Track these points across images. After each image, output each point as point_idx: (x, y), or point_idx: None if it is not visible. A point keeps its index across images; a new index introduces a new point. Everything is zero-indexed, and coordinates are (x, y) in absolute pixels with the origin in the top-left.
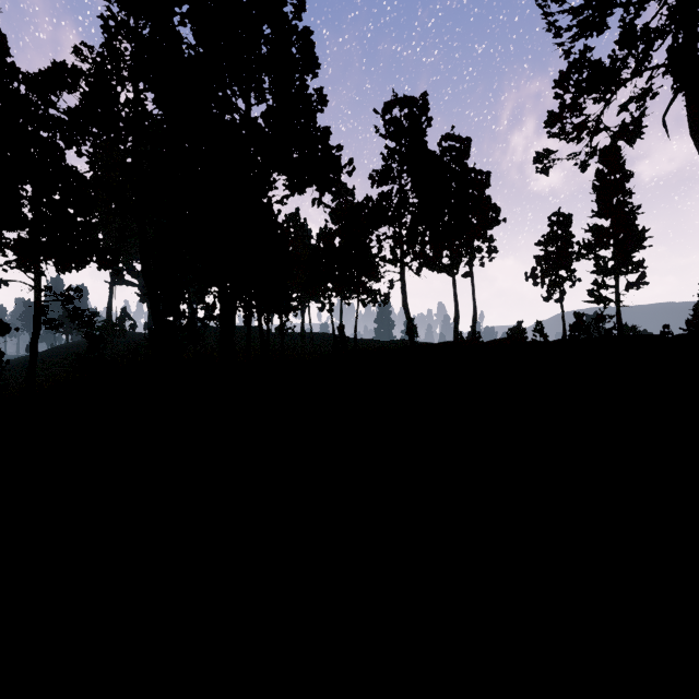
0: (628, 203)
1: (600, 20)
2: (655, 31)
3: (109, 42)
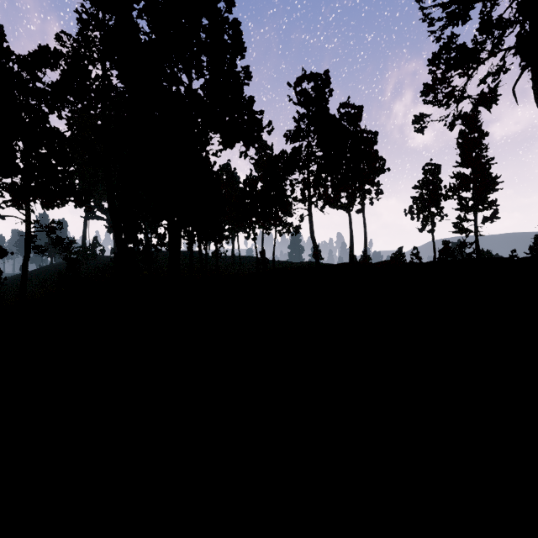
0: (484, 156)
1: (464, 12)
2: (507, 21)
3: (83, 30)
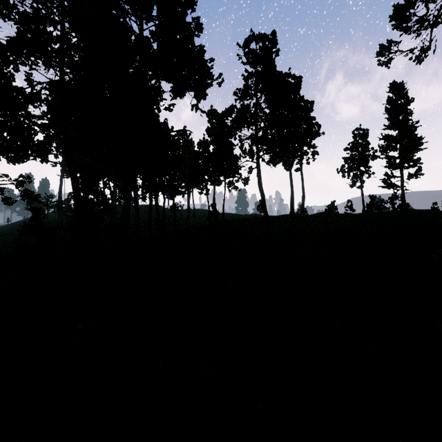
0: (409, 120)
1: None
2: None
3: None
